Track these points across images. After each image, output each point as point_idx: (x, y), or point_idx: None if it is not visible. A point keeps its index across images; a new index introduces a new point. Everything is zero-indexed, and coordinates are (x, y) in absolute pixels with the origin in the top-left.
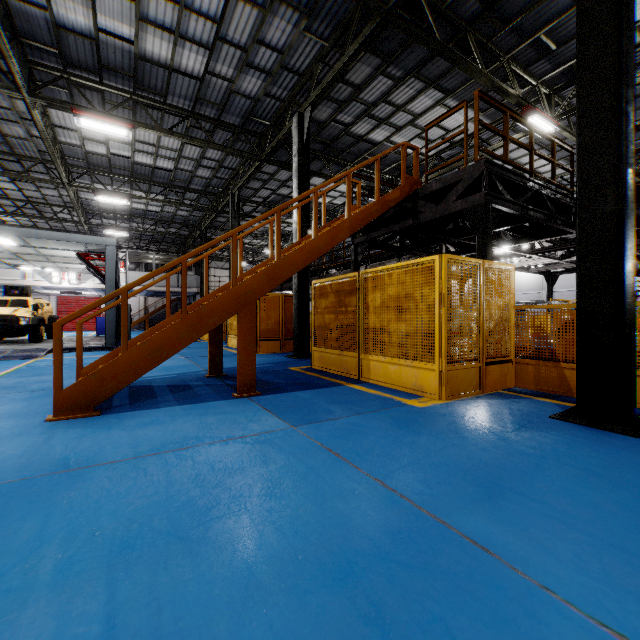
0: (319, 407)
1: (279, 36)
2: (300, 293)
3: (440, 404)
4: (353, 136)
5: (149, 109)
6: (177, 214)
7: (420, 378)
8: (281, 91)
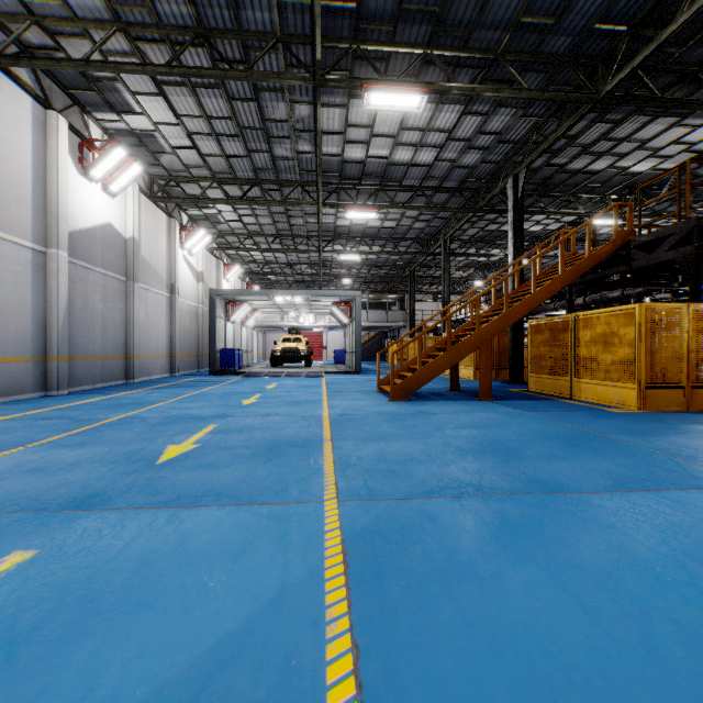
0: (539, 407)
1: (498, 125)
2: (515, 329)
3: (636, 412)
4: (569, 172)
5: (387, 191)
6: (389, 259)
7: (623, 395)
8: (496, 157)
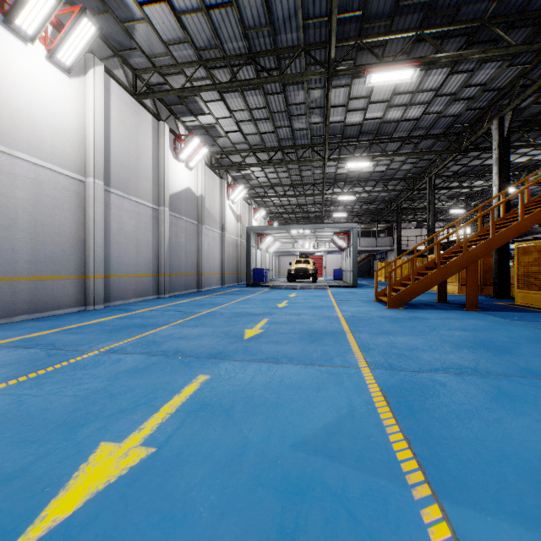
0: (526, 318)
1: (483, 77)
2: (500, 250)
3: None
4: None
5: (379, 144)
6: (379, 196)
7: None
8: (481, 103)
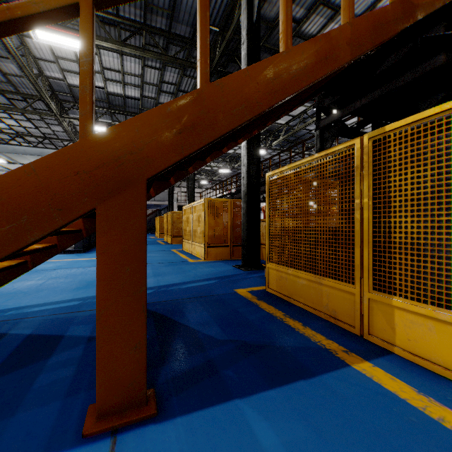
0: None
1: None
2: (249, 195)
3: None
4: (303, 37)
5: (106, 27)
6: None
7: None
8: None
